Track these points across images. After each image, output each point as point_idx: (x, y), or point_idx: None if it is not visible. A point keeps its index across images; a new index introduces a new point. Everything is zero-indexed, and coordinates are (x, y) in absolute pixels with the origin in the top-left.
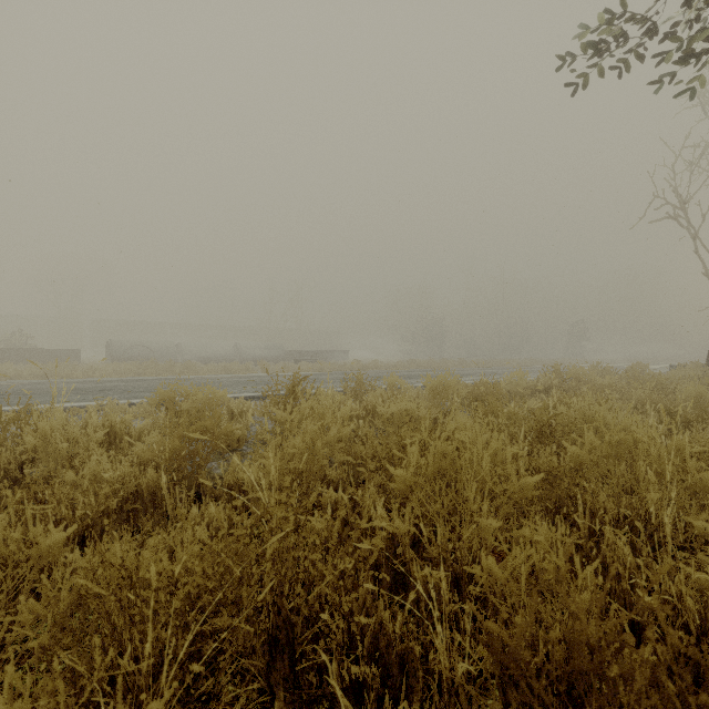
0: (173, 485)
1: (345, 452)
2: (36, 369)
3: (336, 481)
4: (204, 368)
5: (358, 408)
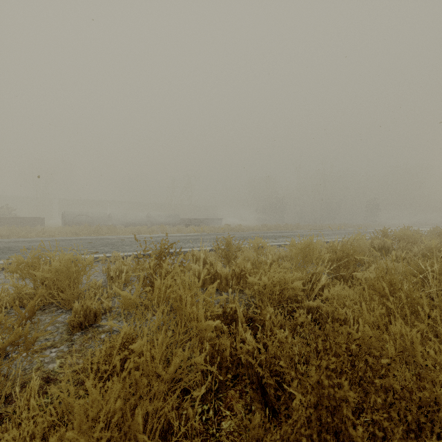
0: None
1: (208, 350)
2: (3, 231)
3: None
4: (123, 230)
5: (227, 271)
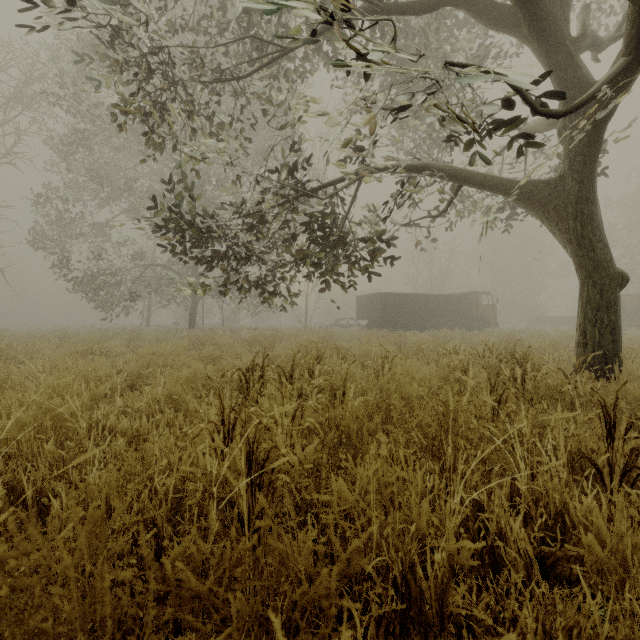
0: None
1: None
2: None
3: None
4: None
5: None
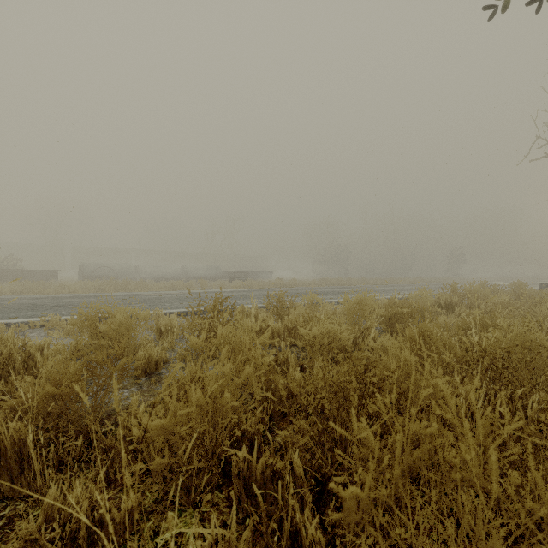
0: (56, 433)
1: (264, 384)
2: (15, 286)
3: (251, 431)
4: (155, 285)
5: (279, 326)
